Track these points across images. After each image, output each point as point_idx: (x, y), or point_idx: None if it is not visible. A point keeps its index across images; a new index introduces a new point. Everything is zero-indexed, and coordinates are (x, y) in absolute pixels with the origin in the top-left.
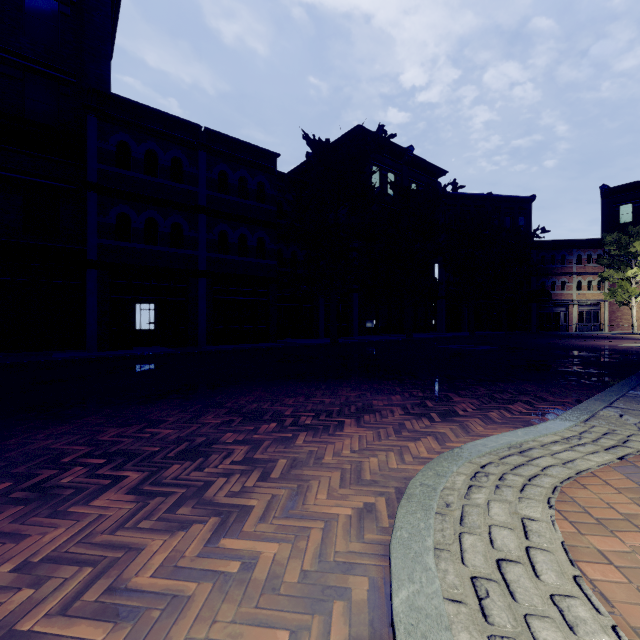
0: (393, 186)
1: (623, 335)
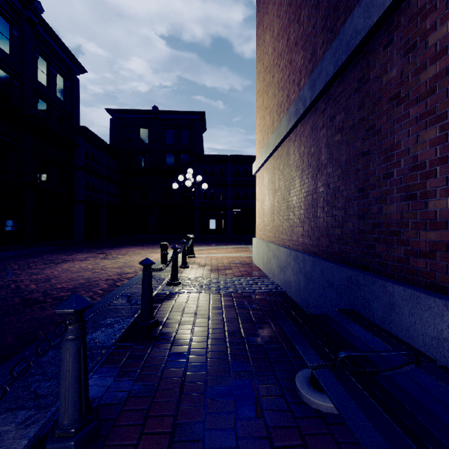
0: None
1: None
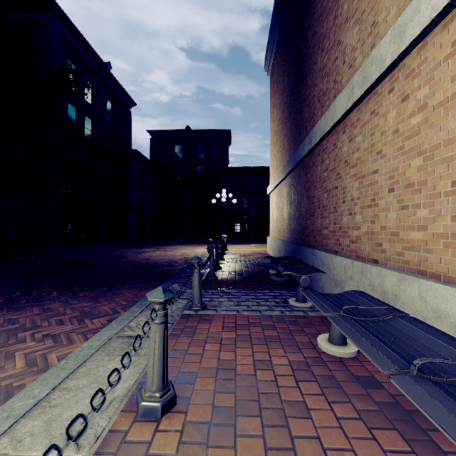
0: None
1: None
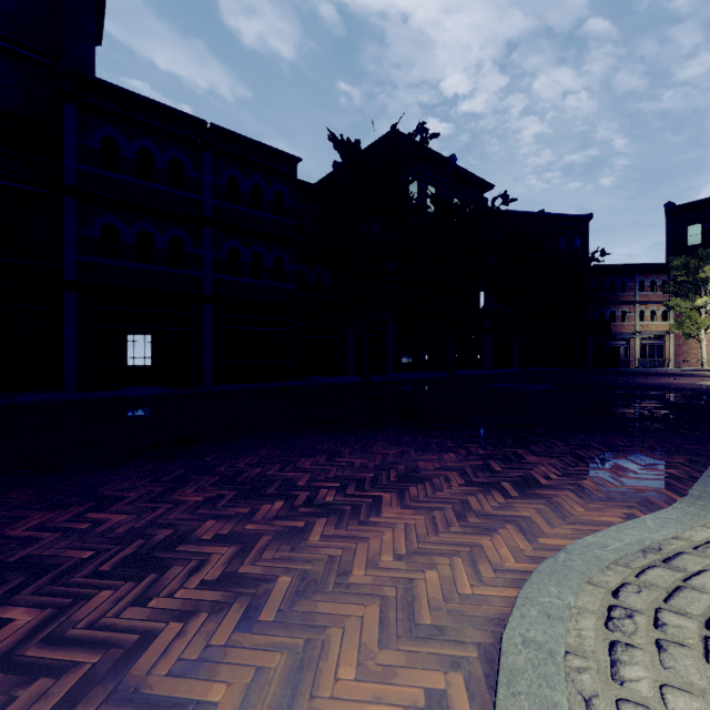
0: (434, 199)
1: (692, 372)
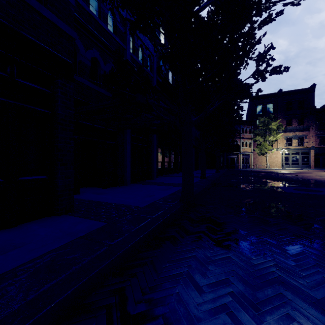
0: None
1: (270, 170)
